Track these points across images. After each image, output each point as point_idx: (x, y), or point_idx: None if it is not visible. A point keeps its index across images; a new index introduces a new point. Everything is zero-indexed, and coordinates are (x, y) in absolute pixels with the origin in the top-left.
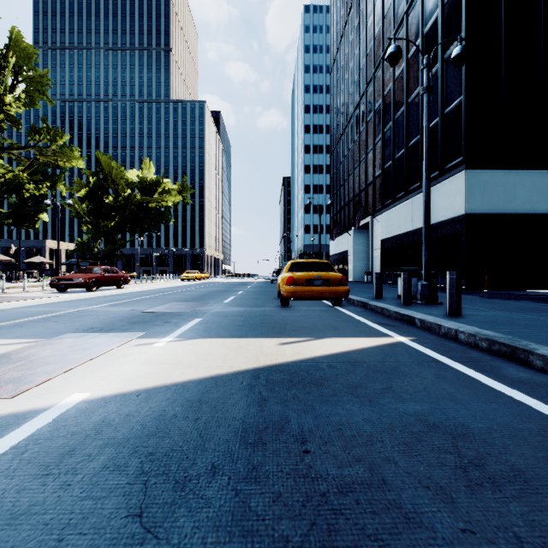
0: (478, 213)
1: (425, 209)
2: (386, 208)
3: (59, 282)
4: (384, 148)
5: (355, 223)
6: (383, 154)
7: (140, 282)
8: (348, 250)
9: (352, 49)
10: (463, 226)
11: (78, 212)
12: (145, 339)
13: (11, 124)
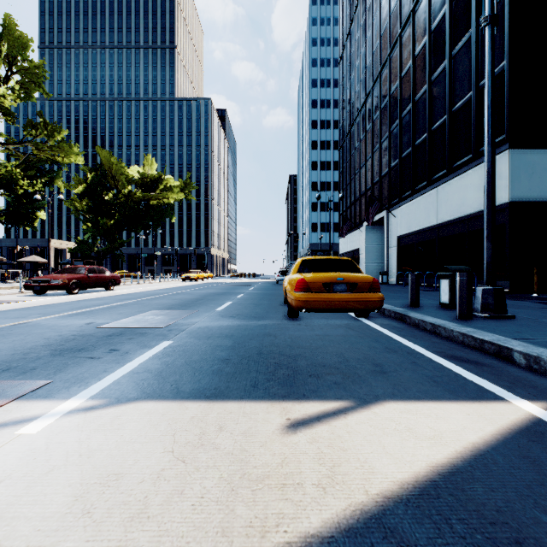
0: (524, 201)
1: (489, 185)
2: (404, 201)
3: (34, 283)
4: (402, 135)
5: (369, 217)
6: (400, 141)
7: (137, 283)
8: (360, 248)
9: (364, 32)
10: (506, 217)
11: (78, 210)
12: (30, 403)
13: (6, 118)
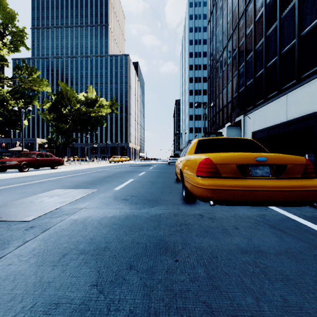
0: None
1: None
2: (258, 107)
3: None
4: (255, 61)
5: (232, 119)
6: (254, 66)
7: (79, 164)
8: None
9: None
10: None
11: (48, 120)
12: None
13: (3, 63)
